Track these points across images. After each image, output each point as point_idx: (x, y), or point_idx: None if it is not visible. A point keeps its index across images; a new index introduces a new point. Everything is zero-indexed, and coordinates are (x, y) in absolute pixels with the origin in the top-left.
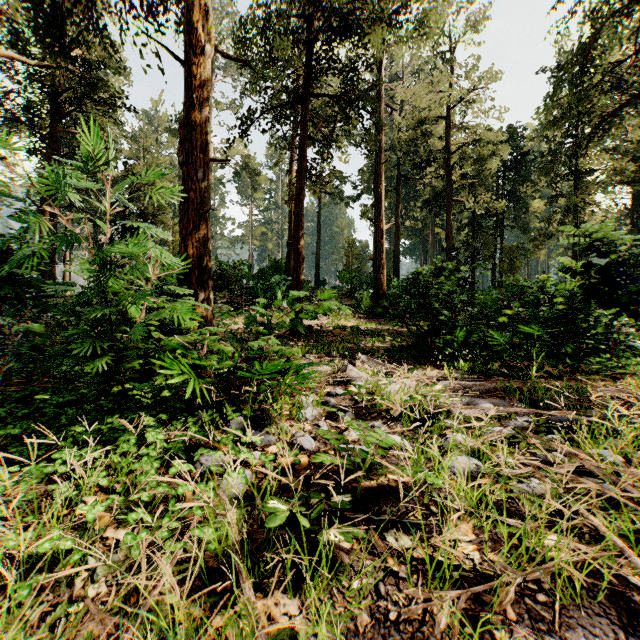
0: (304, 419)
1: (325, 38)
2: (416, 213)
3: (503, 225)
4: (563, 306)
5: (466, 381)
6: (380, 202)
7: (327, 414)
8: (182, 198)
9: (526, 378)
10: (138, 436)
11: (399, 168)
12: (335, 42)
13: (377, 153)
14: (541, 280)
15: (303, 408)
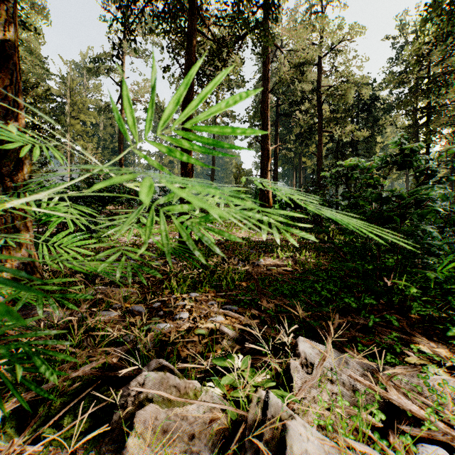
0: None
1: None
2: (290, 144)
3: None
4: None
5: None
6: (266, 125)
7: None
8: None
9: None
10: None
11: (277, 107)
12: None
13: (264, 82)
14: None
15: None
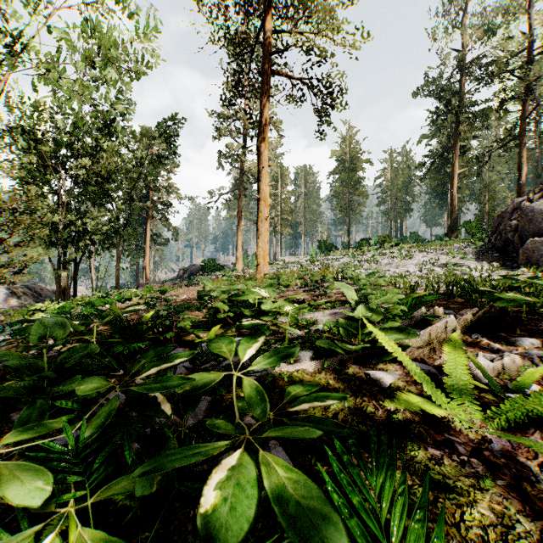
0: None
1: None
2: None
3: None
4: None
5: None
6: None
7: None
8: None
9: None
10: None
11: None
12: None
13: None
14: None
15: None
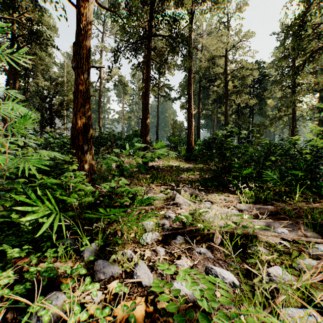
0: (145, 243)
1: (161, 2)
2: (208, 106)
3: (253, 112)
4: (308, 155)
5: (253, 204)
6: (190, 99)
7: (163, 237)
8: (74, 89)
9: (292, 202)
10: (1, 267)
11: (200, 82)
12: (167, 6)
13: (189, 73)
14: (293, 139)
15: (144, 235)
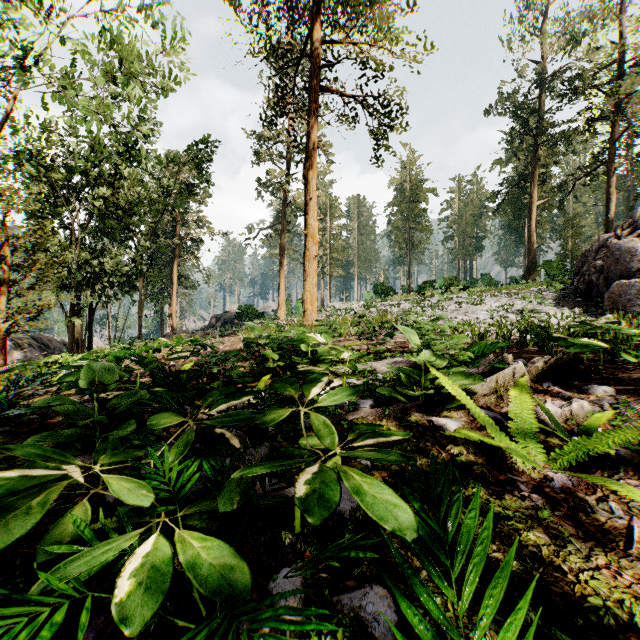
0: None
1: None
2: None
3: None
4: None
5: None
6: None
7: None
8: None
9: None
10: None
11: None
12: None
13: None
14: None
15: None
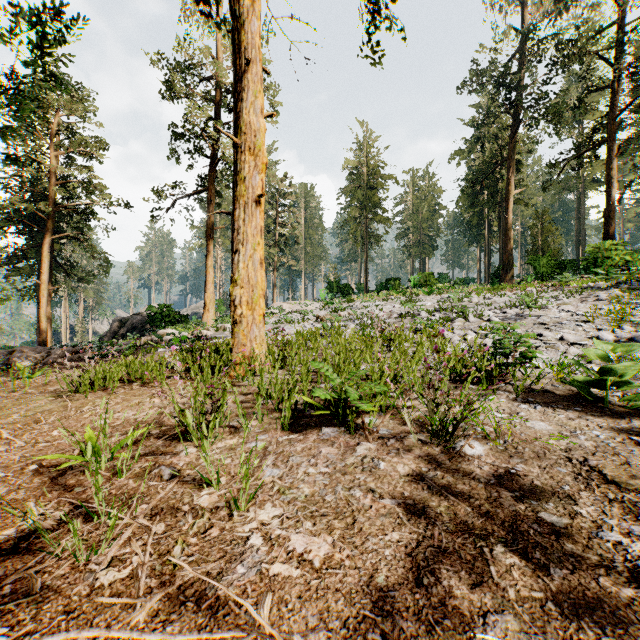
0: None
1: None
2: None
3: None
4: None
5: None
6: None
7: None
8: (604, 234)
9: None
10: None
11: None
12: None
13: None
14: None
15: None
